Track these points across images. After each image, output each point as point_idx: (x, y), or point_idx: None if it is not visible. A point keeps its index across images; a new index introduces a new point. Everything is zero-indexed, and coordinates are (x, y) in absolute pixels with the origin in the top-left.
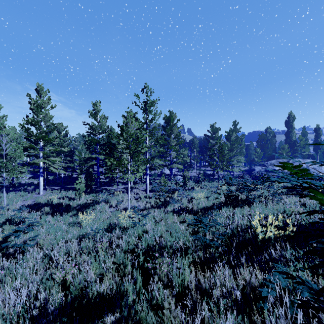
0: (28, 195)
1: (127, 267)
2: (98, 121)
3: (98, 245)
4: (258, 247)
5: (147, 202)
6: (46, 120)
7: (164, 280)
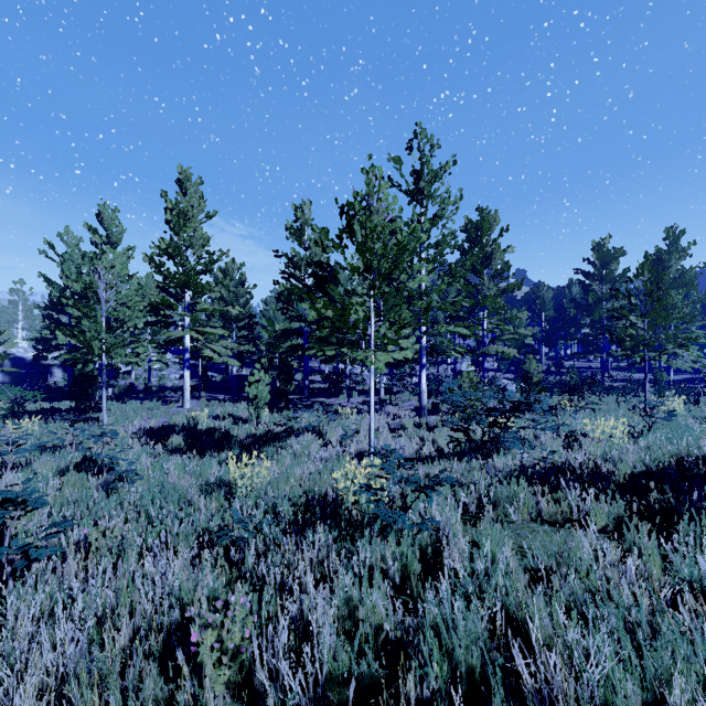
0: (161, 407)
1: None
2: (306, 247)
3: (196, 634)
4: None
5: (422, 439)
6: (195, 244)
7: None
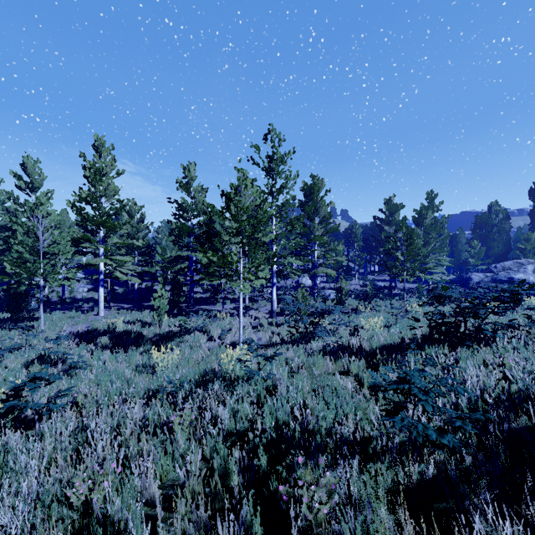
0: (81, 316)
1: (231, 477)
2: (192, 196)
3: (174, 417)
4: None
5: (273, 332)
6: (108, 194)
7: (322, 534)
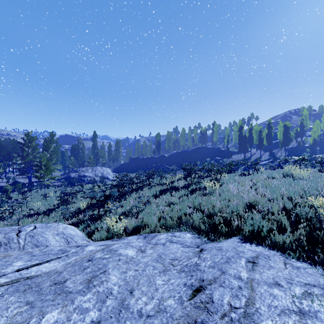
0: None
1: None
2: None
3: None
4: (82, 211)
5: None
6: None
7: None
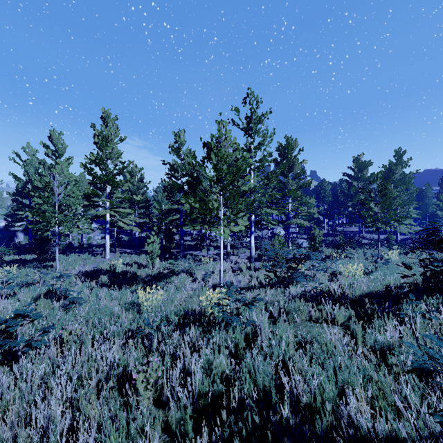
0: (91, 258)
1: None
2: (181, 159)
3: (136, 374)
4: None
5: (251, 276)
6: (113, 157)
7: None
